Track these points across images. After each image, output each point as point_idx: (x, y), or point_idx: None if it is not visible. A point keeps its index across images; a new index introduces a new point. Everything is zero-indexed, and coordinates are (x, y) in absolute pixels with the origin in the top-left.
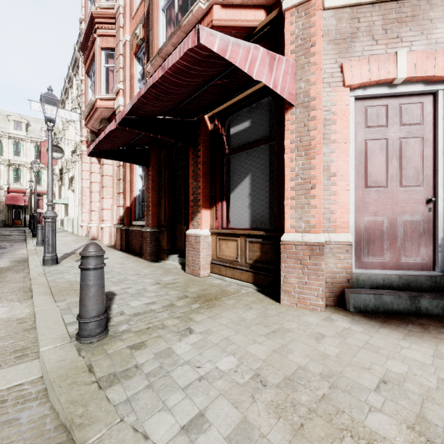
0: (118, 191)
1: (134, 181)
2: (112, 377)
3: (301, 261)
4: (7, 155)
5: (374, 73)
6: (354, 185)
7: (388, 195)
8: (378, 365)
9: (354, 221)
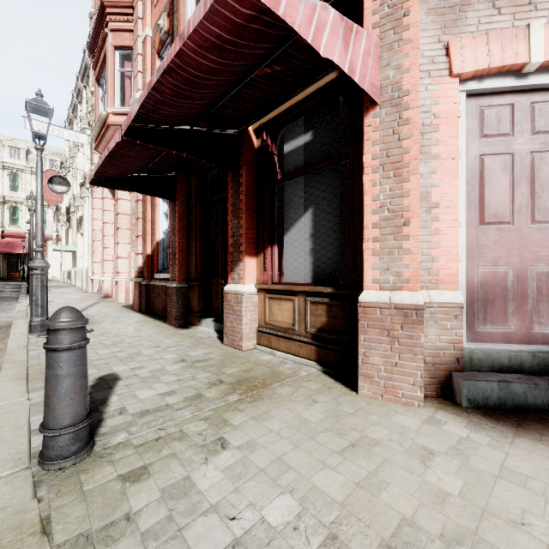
0: (137, 234)
1: (156, 220)
2: (81, 543)
3: (389, 332)
4: (2, 189)
5: (495, 56)
6: (465, 221)
7: (515, 236)
8: (535, 516)
9: (464, 273)
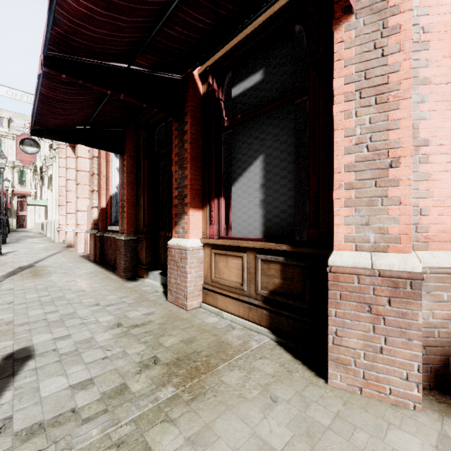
0: (92, 189)
1: (110, 175)
2: None
3: (371, 307)
4: None
5: None
6: None
7: None
8: None
9: None
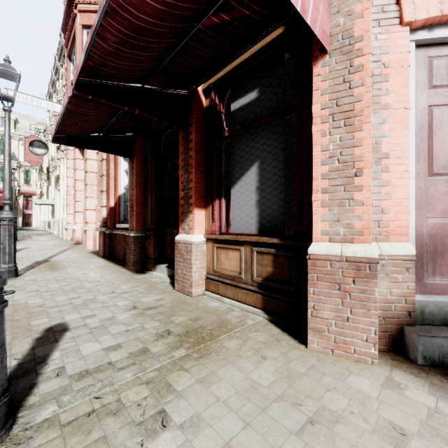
0: (101, 189)
1: (118, 177)
2: None
3: (340, 286)
4: None
5: (447, 3)
6: (413, 172)
7: None
8: None
9: (413, 225)
